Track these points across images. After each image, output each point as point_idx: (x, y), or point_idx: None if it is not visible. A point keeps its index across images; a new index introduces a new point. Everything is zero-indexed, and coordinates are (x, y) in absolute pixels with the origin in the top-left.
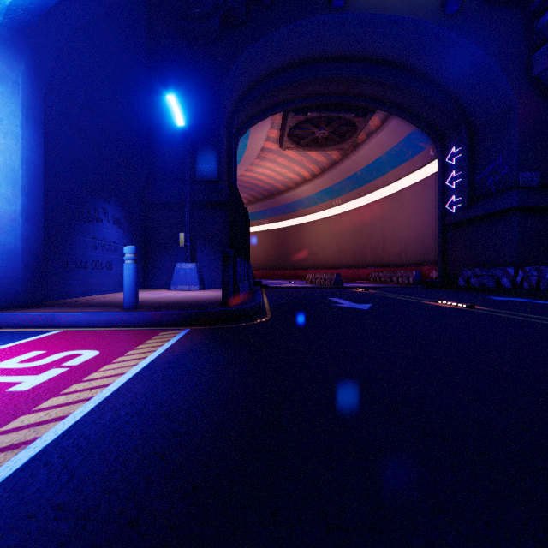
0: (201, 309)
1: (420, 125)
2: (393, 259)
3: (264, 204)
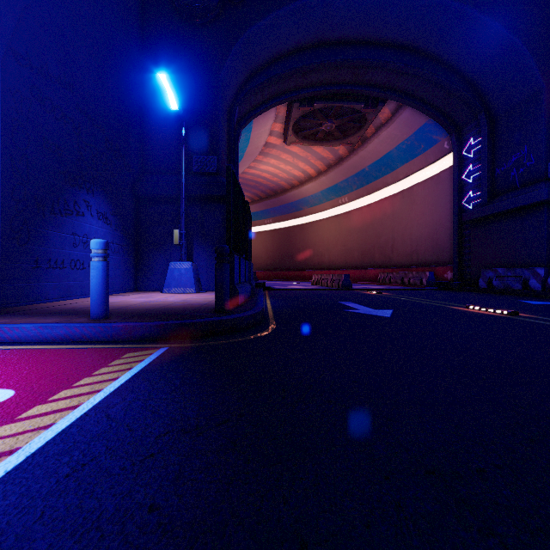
0: (187, 319)
1: (435, 115)
2: (403, 259)
3: (267, 203)
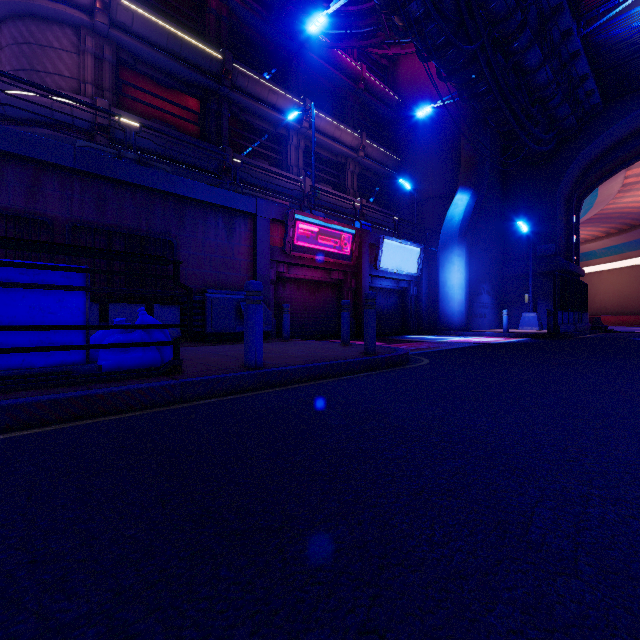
0: (535, 333)
1: None
2: None
3: None
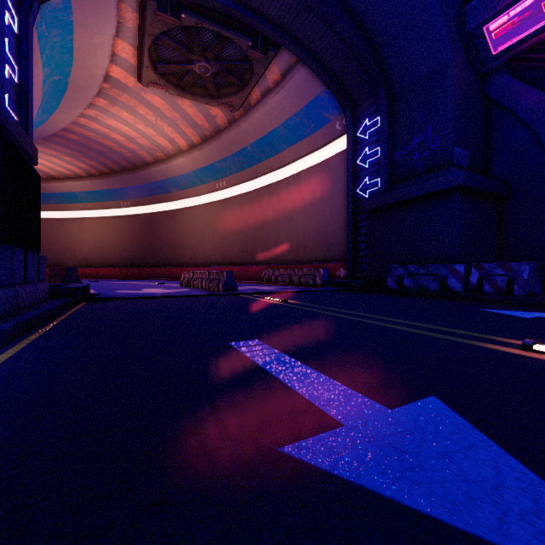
0: None
1: (331, 83)
2: (289, 254)
3: (123, 179)
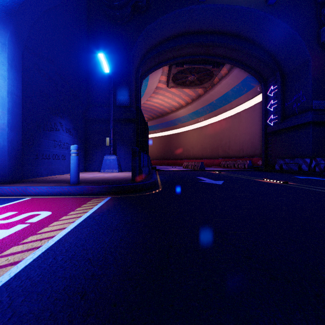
0: (118, 184)
1: (252, 72)
2: (235, 153)
3: (157, 120)
